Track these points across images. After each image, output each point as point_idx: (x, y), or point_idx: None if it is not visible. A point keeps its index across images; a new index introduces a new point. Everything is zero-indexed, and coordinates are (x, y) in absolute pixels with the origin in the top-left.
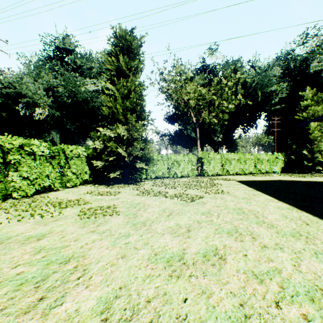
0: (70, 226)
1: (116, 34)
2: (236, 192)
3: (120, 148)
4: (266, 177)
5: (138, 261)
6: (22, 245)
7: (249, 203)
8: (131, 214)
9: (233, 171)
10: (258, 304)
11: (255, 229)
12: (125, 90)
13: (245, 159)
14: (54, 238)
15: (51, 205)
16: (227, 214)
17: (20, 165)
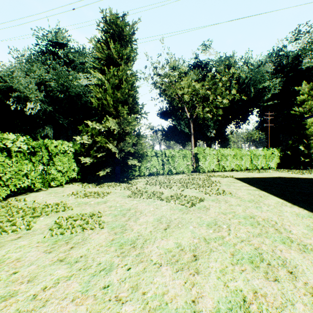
0: (33, 250)
1: (106, 18)
2: (240, 192)
3: (110, 143)
4: (264, 173)
5: None
6: None
7: (259, 208)
8: (118, 226)
9: (229, 167)
10: None
11: (285, 254)
12: (116, 80)
13: (241, 155)
14: (0, 275)
15: (22, 212)
16: (239, 226)
17: None
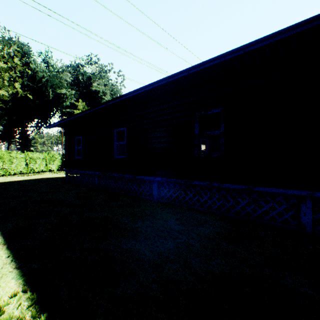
0: None
1: None
2: None
3: None
4: (34, 176)
5: None
6: None
7: None
8: None
9: None
10: None
11: None
12: None
13: (12, 158)
14: None
15: None
16: None
17: None
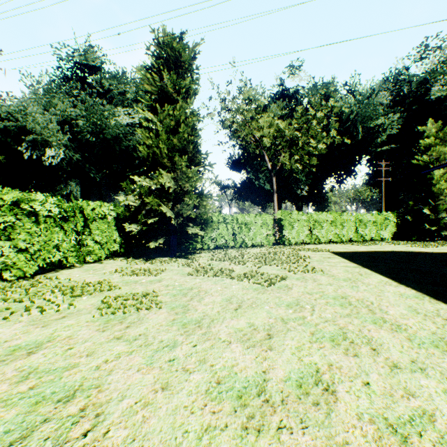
0: (84, 329)
1: (158, 40)
2: (334, 270)
3: (164, 206)
4: (373, 246)
5: (189, 397)
6: (1, 364)
7: (356, 287)
8: (179, 306)
9: (326, 238)
10: None
11: (373, 333)
12: (172, 121)
13: (342, 221)
14: (55, 350)
15: (59, 292)
16: (326, 306)
17: (14, 231)
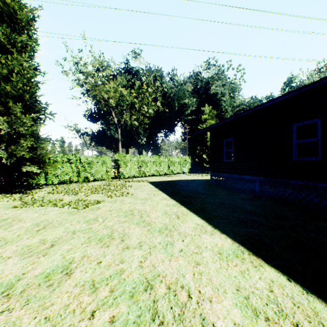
0: None
1: None
2: (141, 193)
3: None
4: (176, 177)
5: None
6: None
7: (145, 203)
8: None
9: (150, 172)
10: (71, 321)
11: (131, 230)
12: (4, 70)
13: (160, 162)
14: None
15: None
16: (115, 217)
17: None
